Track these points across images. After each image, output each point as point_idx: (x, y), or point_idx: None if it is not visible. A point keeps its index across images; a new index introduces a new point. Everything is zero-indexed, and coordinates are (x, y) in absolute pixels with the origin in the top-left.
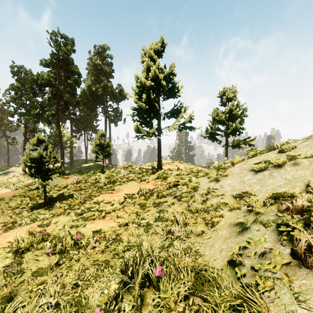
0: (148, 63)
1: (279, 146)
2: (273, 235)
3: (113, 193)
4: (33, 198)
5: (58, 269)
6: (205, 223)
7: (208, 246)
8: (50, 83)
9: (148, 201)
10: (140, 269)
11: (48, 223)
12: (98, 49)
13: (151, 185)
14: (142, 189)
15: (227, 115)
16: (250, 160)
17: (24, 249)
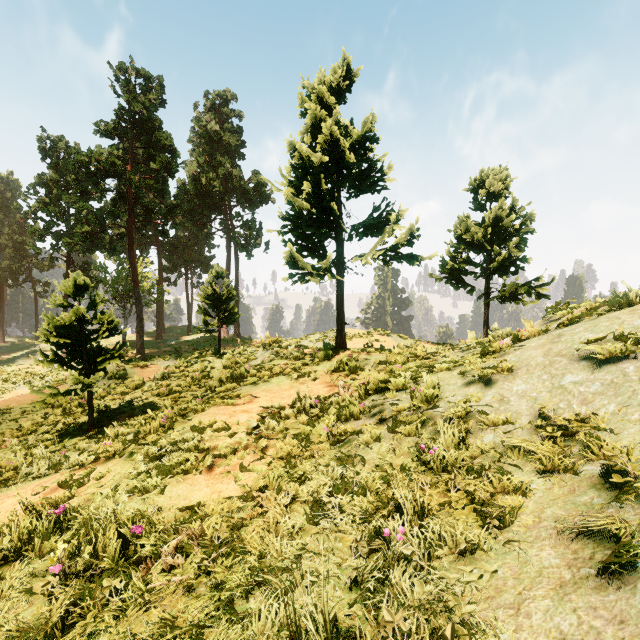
0: (316, 115)
1: None
2: None
3: (236, 406)
4: (70, 410)
5: None
6: (475, 509)
7: (504, 606)
8: (113, 169)
9: (316, 428)
10: None
11: (81, 479)
12: (212, 100)
13: (322, 386)
14: (302, 397)
15: (489, 229)
16: (568, 331)
17: (8, 552)
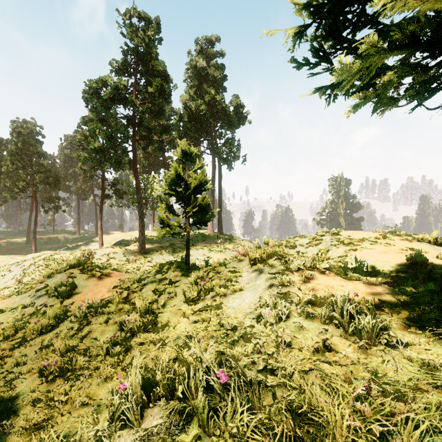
0: None
1: None
2: None
3: None
4: None
5: None
6: None
7: None
8: (117, 93)
9: None
10: None
11: None
12: (201, 45)
13: None
14: None
15: None
16: None
17: None
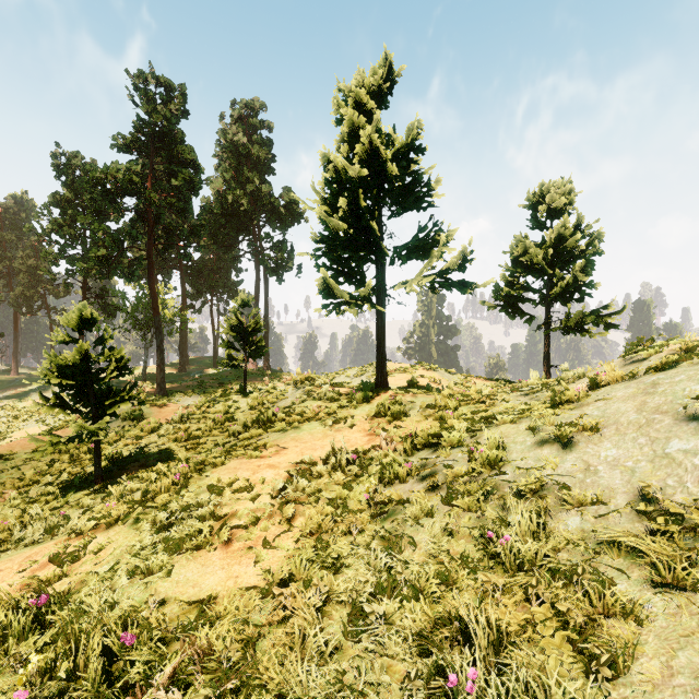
0: (353, 122)
1: None
2: None
3: (261, 458)
4: (78, 457)
5: None
6: (570, 638)
7: None
8: (131, 187)
9: (354, 491)
10: None
11: (76, 552)
12: (239, 110)
13: (361, 435)
14: (338, 451)
15: (551, 251)
16: (664, 378)
17: None
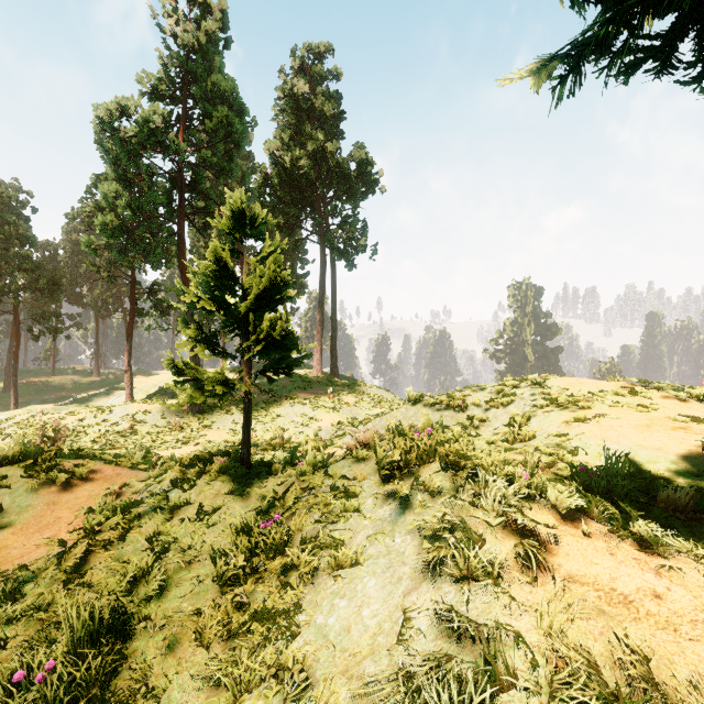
0: None
1: None
2: None
3: None
4: None
5: None
6: None
7: None
8: (147, 128)
9: None
10: None
11: None
12: (301, 59)
13: None
14: None
15: None
16: None
17: None
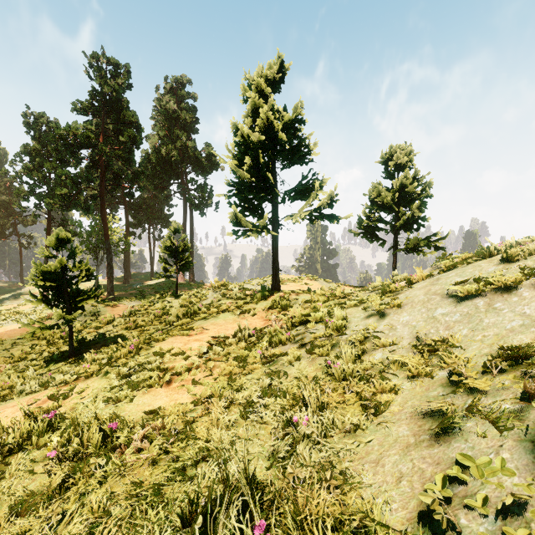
0: (255, 102)
1: (504, 250)
2: (522, 454)
3: (190, 336)
4: (54, 341)
5: (57, 506)
6: (361, 404)
7: (370, 461)
8: (88, 142)
9: (252, 352)
10: (220, 519)
11: (66, 393)
12: (171, 84)
13: (259, 321)
14: (242, 328)
15: (397, 194)
16: (444, 275)
17: (12, 446)
